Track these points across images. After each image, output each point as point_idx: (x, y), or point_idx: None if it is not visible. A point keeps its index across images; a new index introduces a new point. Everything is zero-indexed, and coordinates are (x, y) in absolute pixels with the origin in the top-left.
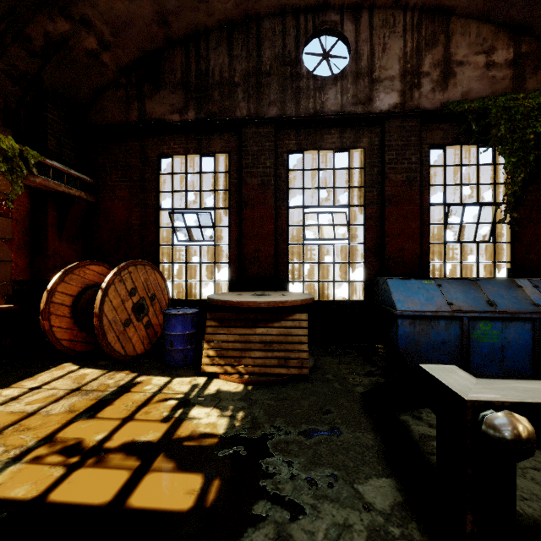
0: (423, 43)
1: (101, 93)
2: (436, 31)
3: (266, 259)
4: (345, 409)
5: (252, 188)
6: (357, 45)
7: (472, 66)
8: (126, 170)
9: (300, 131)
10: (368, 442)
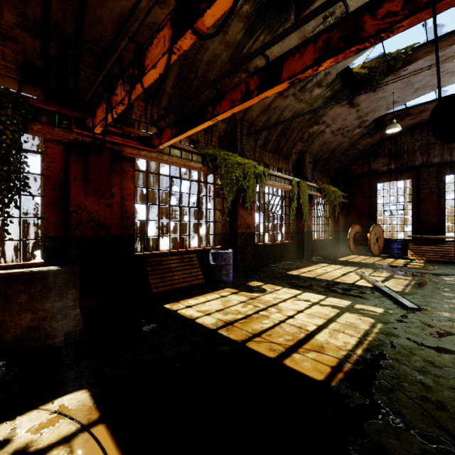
0: None
1: (351, 163)
2: None
3: (432, 223)
4: None
5: (424, 194)
6: None
7: None
8: (362, 190)
9: (452, 166)
10: None
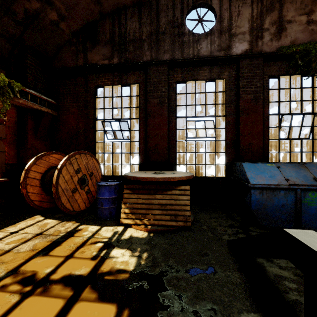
0: (264, 9)
1: (61, 48)
2: (273, 1)
3: (162, 150)
4: (217, 252)
5: (153, 105)
6: (221, 12)
7: (297, 23)
8: (76, 95)
9: (184, 69)
10: (236, 280)
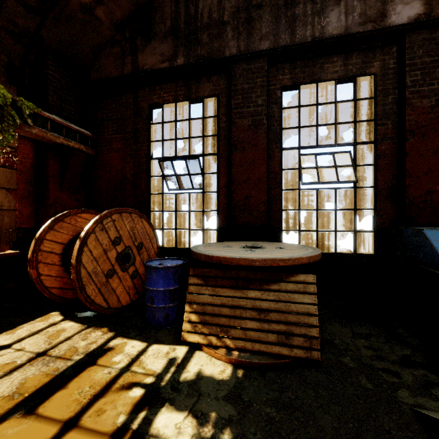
0: None
1: (100, 52)
2: None
3: (258, 206)
4: None
5: (242, 130)
6: None
7: None
8: (121, 122)
9: (295, 63)
10: None
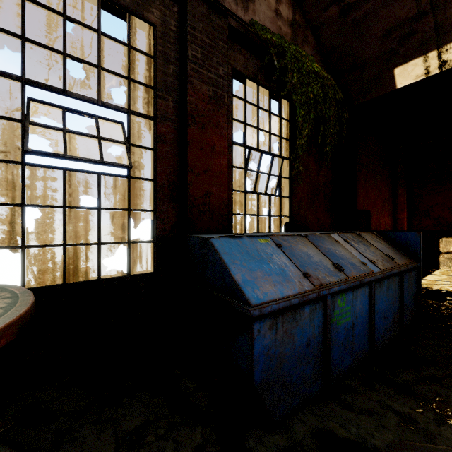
0: None
1: None
2: None
3: None
4: None
5: None
6: None
7: (266, 2)
8: None
9: None
10: None
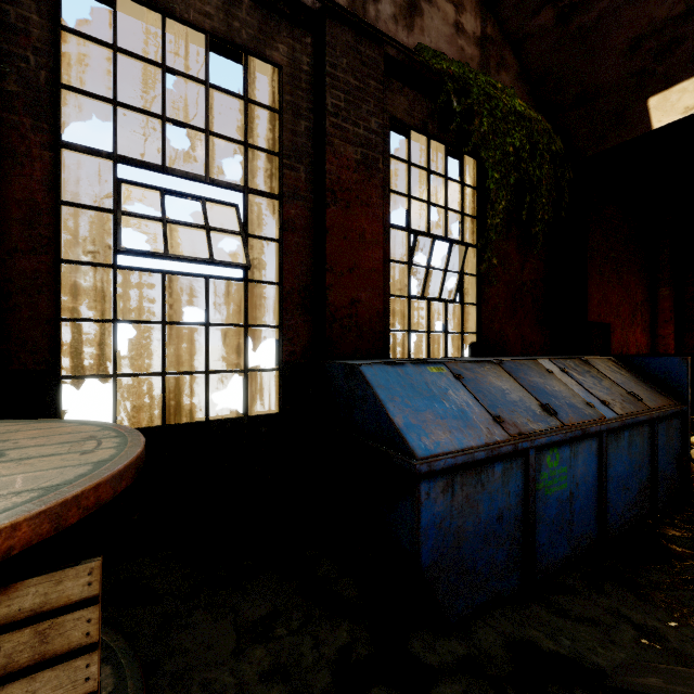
0: None
1: None
2: None
3: None
4: None
5: None
6: None
7: (441, 14)
8: None
9: None
10: None
